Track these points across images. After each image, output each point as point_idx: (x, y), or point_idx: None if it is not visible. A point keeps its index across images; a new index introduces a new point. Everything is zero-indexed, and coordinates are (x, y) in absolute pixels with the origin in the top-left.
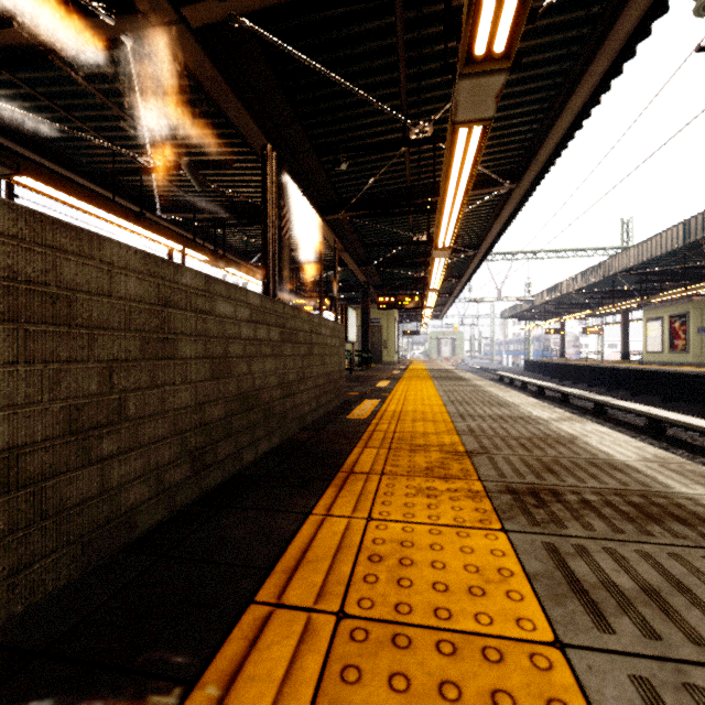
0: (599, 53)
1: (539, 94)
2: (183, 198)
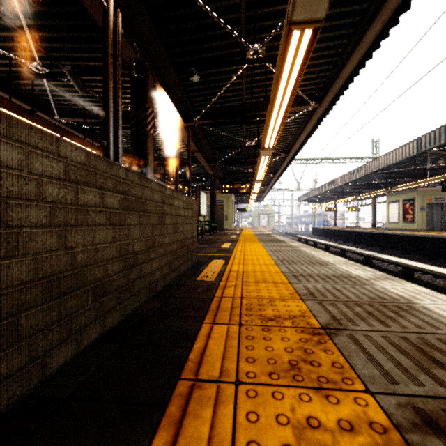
0: None
1: (342, 30)
2: (76, 107)
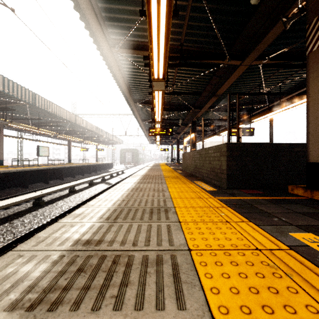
0: (88, 1)
1: None
2: None
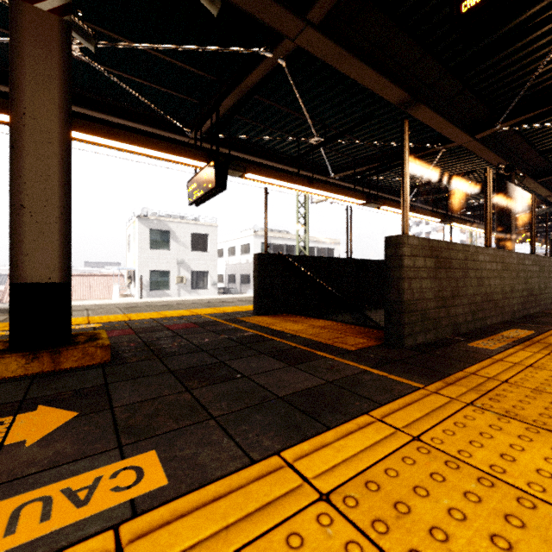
0: None
1: None
2: (424, 188)
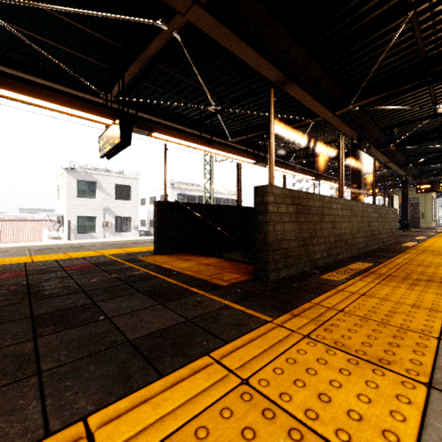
0: None
1: None
2: (301, 153)
